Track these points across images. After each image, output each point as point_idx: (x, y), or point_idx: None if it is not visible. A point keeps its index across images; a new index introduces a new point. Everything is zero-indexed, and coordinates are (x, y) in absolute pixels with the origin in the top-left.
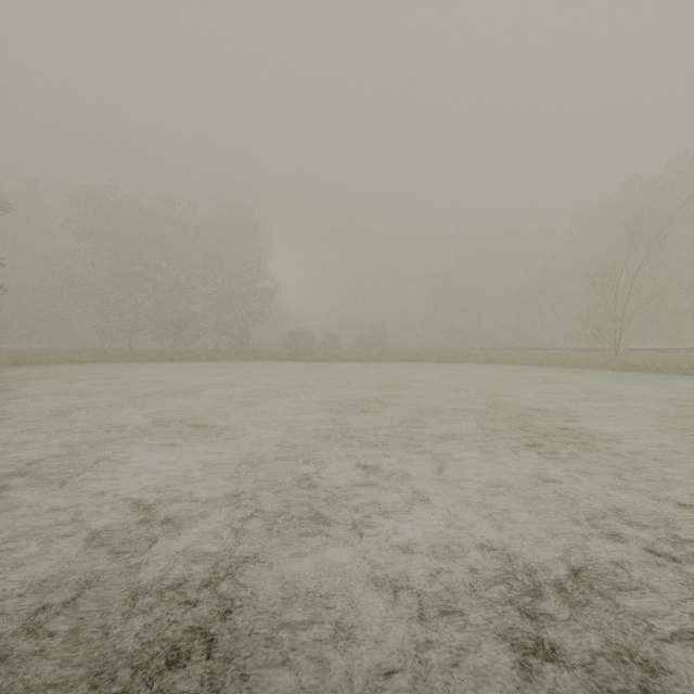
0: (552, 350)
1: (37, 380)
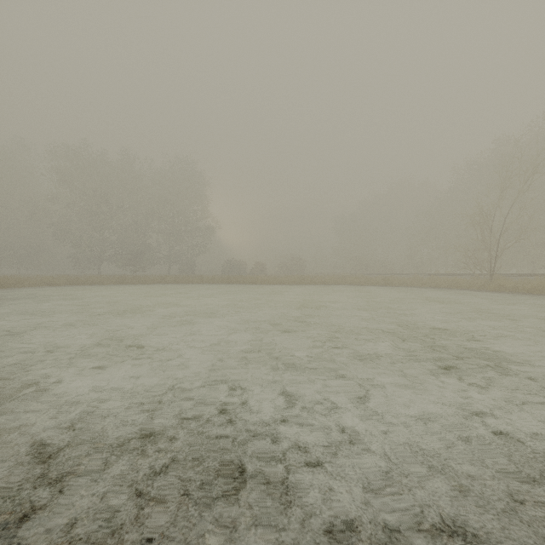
0: (437, 275)
1: (13, 300)
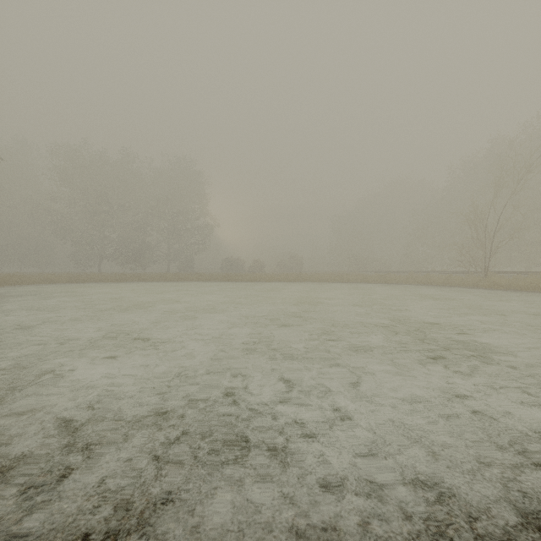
0: (433, 273)
1: (18, 297)
